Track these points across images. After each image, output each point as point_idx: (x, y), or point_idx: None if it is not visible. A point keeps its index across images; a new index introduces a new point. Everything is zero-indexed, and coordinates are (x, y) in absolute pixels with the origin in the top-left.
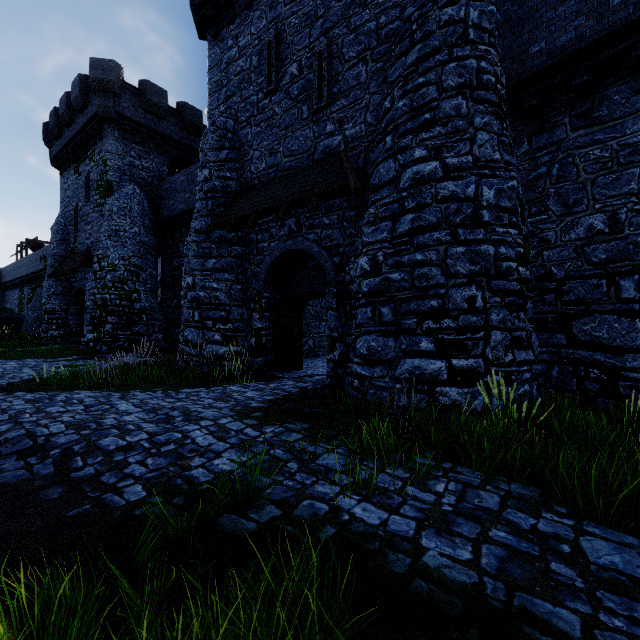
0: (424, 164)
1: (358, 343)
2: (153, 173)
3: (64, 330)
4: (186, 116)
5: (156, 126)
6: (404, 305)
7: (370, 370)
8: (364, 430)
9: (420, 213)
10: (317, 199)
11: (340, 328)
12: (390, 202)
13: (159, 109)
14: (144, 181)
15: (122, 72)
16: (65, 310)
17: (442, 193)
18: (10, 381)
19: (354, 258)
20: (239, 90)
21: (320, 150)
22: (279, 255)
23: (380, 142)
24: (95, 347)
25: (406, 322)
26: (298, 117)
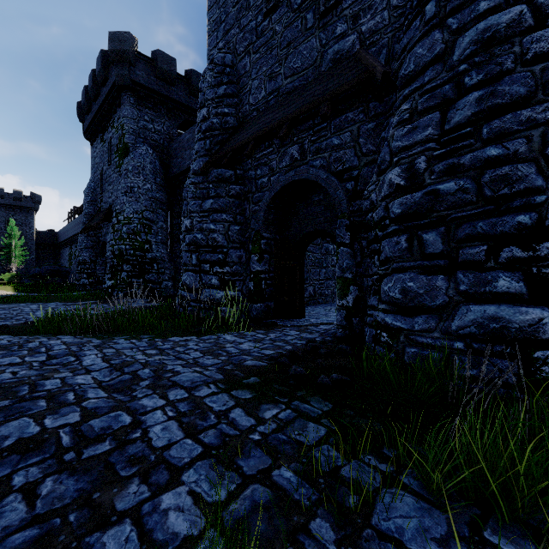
0: (499, 14)
1: (385, 284)
2: (164, 135)
3: (93, 279)
4: (193, 82)
5: (166, 92)
6: (464, 227)
7: (407, 320)
8: (479, 456)
9: (493, 86)
10: (328, 106)
11: (354, 268)
12: (436, 86)
13: (169, 76)
14: (156, 143)
15: (136, 44)
16: (94, 261)
17: (535, 48)
18: (13, 323)
19: (376, 176)
20: (237, 20)
21: (328, 59)
22: (280, 189)
23: (413, 20)
24: (112, 293)
25: (467, 251)
26: (301, 28)
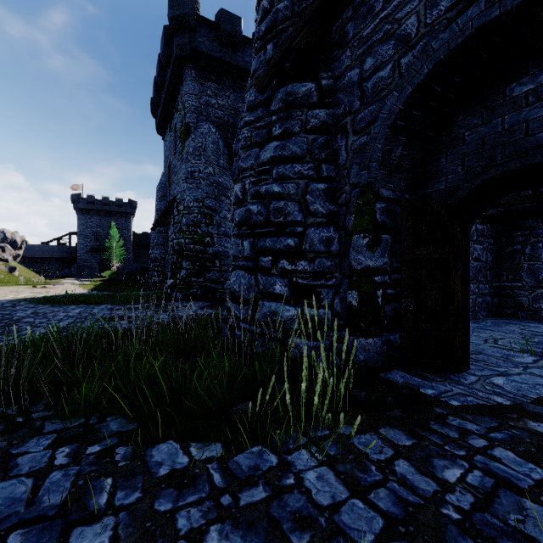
0: None
1: None
2: (228, 111)
3: (162, 277)
4: None
5: (231, 59)
6: None
7: None
8: None
9: None
10: None
11: None
12: None
13: (233, 39)
14: (220, 120)
15: (198, 7)
16: (164, 259)
17: None
18: None
19: None
20: None
21: None
22: (429, 72)
23: None
24: (171, 294)
25: None
26: None
